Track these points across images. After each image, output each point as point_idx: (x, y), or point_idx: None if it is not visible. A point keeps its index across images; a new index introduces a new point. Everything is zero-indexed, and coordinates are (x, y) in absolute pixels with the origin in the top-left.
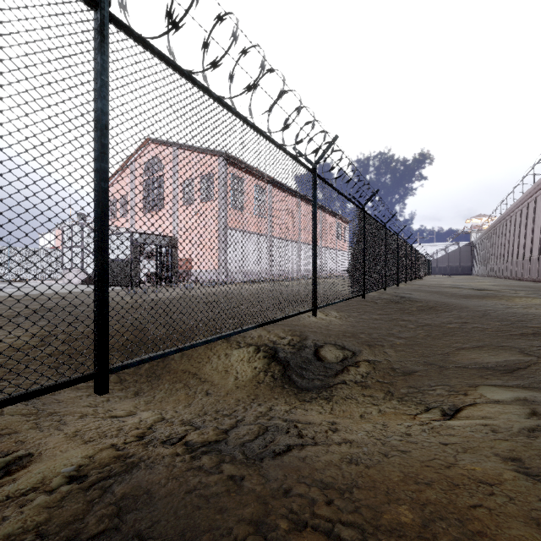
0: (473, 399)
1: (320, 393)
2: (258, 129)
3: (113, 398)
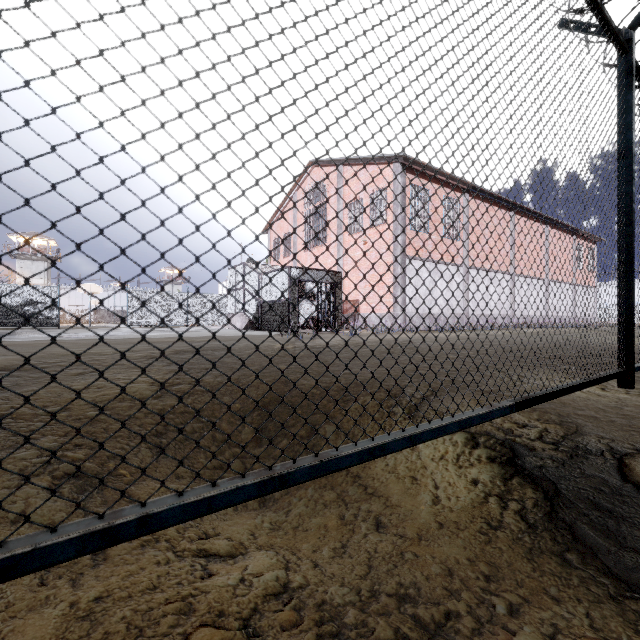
0: None
1: None
2: None
3: None
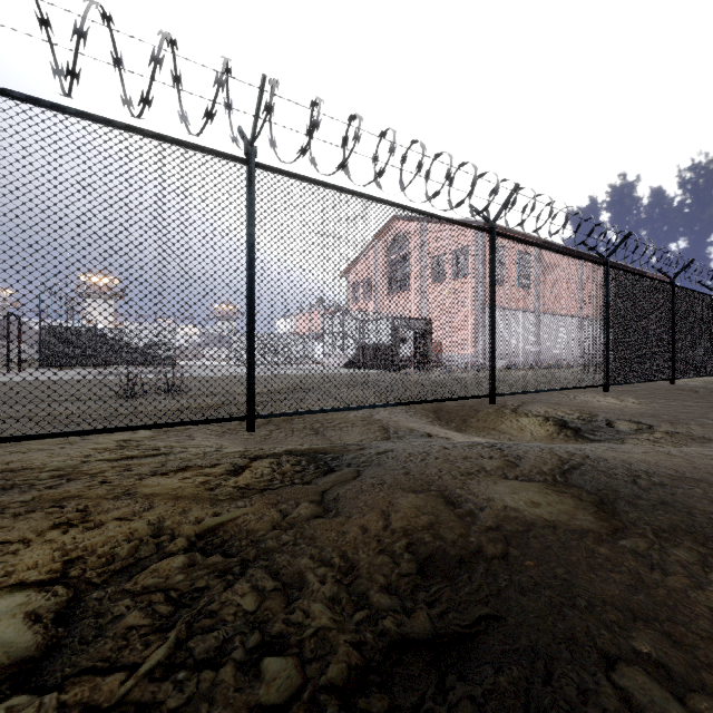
0: None
1: None
2: (559, 252)
3: None
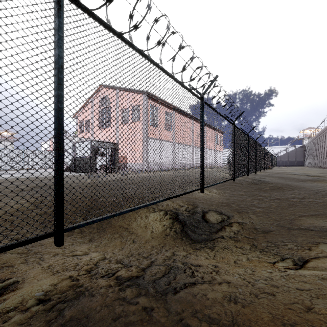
0: (316, 254)
1: (206, 244)
2: (165, 71)
3: (76, 242)
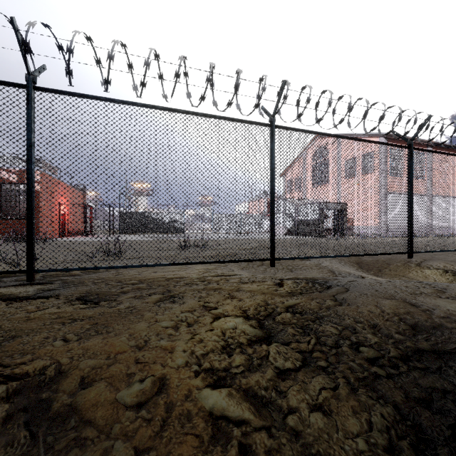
0: None
1: None
2: None
3: None
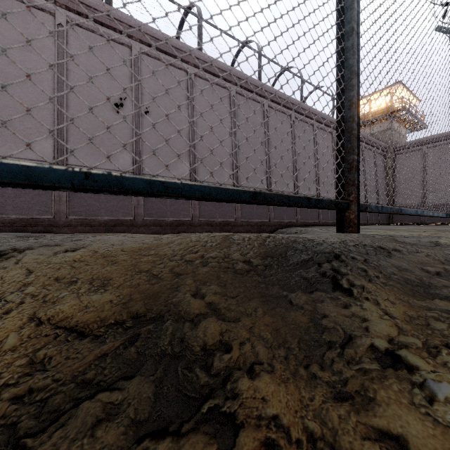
0: None
1: None
2: None
3: None
